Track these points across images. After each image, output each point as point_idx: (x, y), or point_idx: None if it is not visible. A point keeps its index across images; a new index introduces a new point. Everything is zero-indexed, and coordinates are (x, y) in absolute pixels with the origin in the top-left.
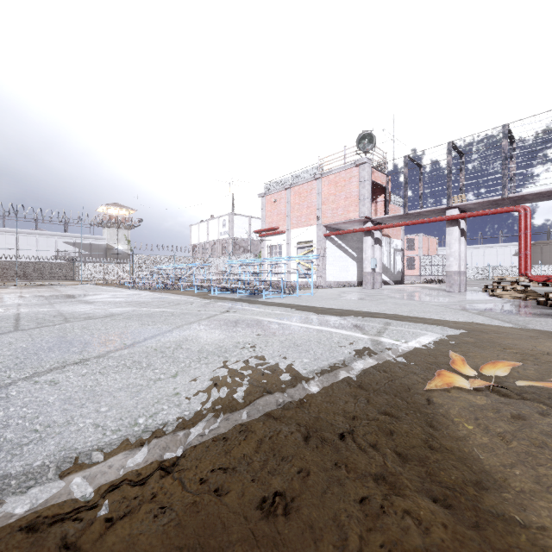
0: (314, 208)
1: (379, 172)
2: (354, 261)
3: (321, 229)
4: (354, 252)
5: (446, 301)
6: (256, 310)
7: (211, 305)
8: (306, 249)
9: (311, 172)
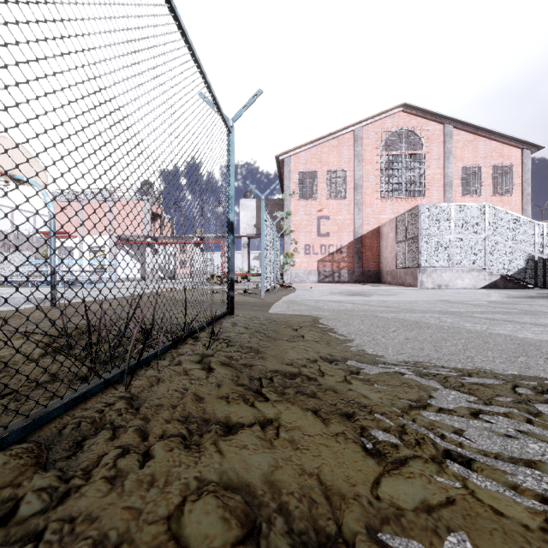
0: (106, 222)
1: (157, 205)
2: (139, 263)
3: (113, 239)
4: (139, 256)
5: (185, 284)
6: (94, 289)
7: (62, 288)
8: (99, 252)
9: (104, 194)
